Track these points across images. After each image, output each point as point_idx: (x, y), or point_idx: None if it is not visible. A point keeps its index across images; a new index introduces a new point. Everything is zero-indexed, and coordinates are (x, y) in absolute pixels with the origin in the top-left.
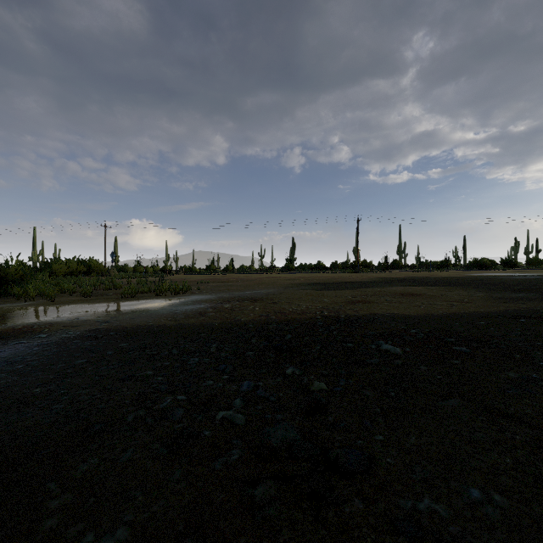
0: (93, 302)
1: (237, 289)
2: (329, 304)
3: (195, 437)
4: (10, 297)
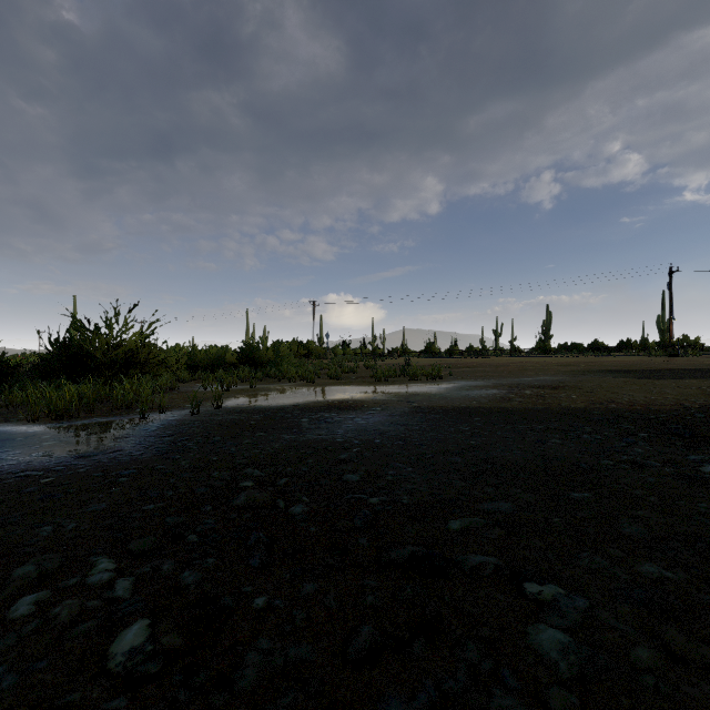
0: (353, 385)
1: (500, 376)
2: (679, 395)
3: (702, 477)
4: (266, 378)
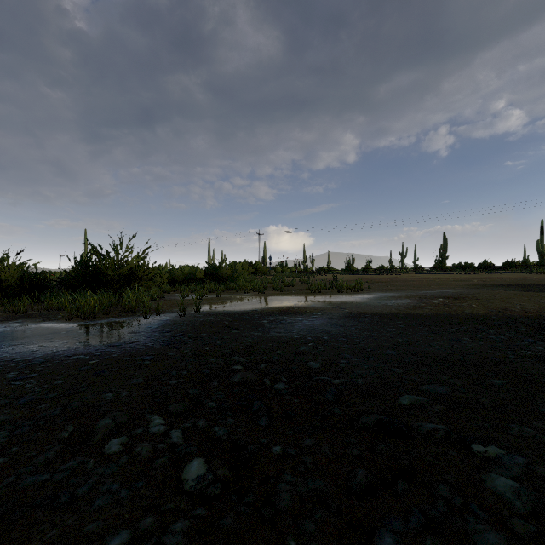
0: (293, 295)
1: (409, 289)
2: None
3: None
4: (226, 290)
